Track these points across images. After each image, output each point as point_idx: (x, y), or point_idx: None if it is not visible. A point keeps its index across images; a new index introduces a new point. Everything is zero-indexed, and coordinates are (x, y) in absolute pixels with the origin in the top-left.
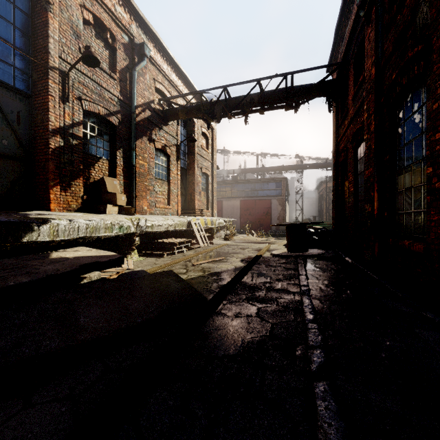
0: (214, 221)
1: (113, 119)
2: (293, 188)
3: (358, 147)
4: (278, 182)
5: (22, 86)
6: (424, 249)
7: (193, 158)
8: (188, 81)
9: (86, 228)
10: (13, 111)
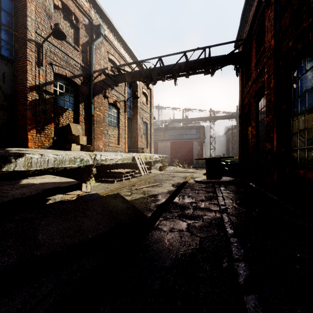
0: (151, 156)
1: (76, 80)
2: (208, 133)
3: (259, 101)
4: (198, 129)
5: (6, 53)
6: None
7: (136, 111)
8: (132, 54)
9: (54, 161)
10: None
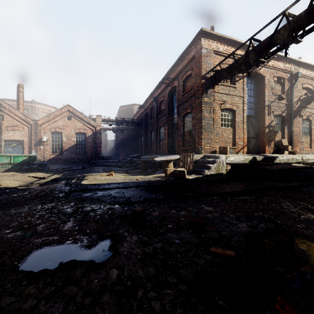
0: None
1: (283, 114)
2: None
3: None
4: None
5: (255, 114)
6: None
7: None
8: None
9: (286, 159)
10: (253, 123)
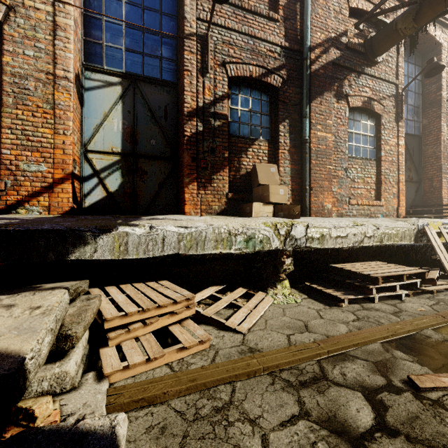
0: None
1: (272, 80)
2: None
3: None
4: None
5: (168, 76)
6: None
7: (436, 112)
8: None
9: (178, 240)
10: (161, 107)
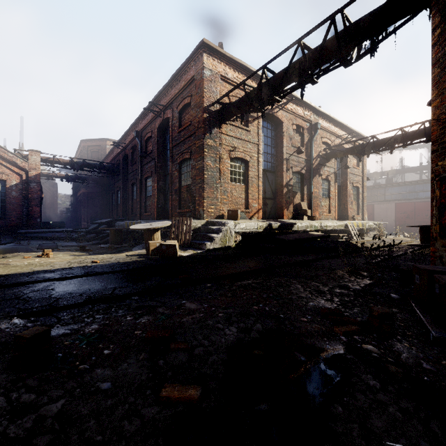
0: (364, 223)
1: (303, 171)
2: None
3: None
4: None
5: (273, 169)
6: None
7: (346, 177)
8: (342, 125)
9: (305, 226)
10: (270, 180)
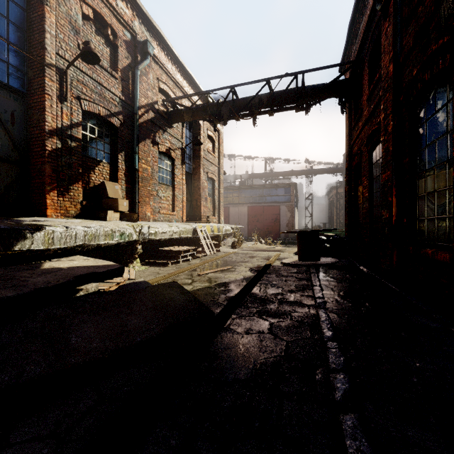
0: (220, 227)
1: (114, 121)
2: (302, 193)
3: (373, 150)
4: (287, 188)
5: (16, 84)
6: (450, 258)
7: (199, 162)
8: (193, 81)
9: (84, 235)
10: (7, 111)
